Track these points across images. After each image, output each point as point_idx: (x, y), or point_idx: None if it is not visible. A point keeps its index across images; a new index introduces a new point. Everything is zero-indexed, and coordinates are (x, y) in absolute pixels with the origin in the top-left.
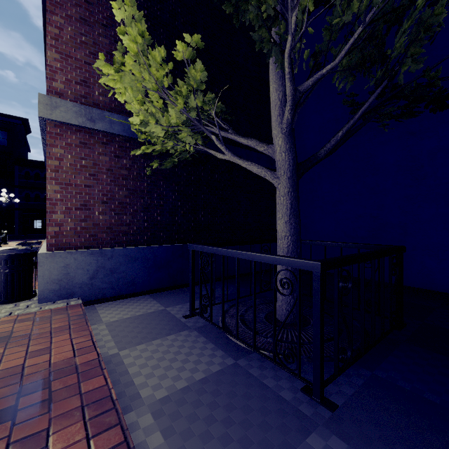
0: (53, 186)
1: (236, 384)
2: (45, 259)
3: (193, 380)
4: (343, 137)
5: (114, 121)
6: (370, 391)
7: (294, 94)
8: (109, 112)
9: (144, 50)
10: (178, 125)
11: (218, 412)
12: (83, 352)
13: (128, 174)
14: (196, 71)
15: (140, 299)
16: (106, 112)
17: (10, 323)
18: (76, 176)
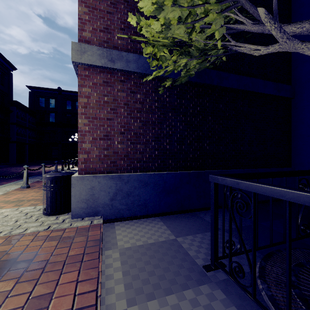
0: (83, 120)
1: None
2: (77, 181)
3: None
4: None
5: (130, 60)
6: None
7: None
8: (126, 52)
9: None
10: (204, 2)
11: None
12: None
13: (141, 107)
14: None
15: (152, 221)
16: (124, 52)
17: (44, 238)
18: (100, 111)
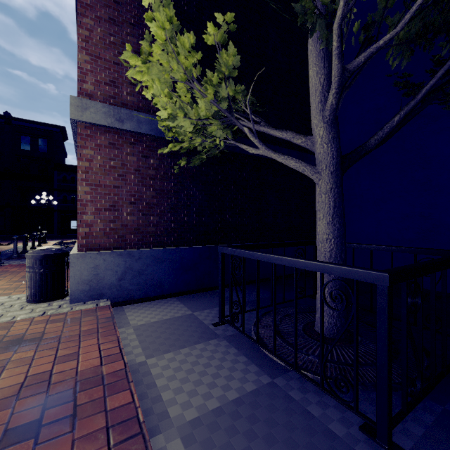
0: (84, 187)
1: (275, 409)
2: (76, 259)
3: (225, 400)
4: (400, 122)
5: (142, 121)
6: (445, 432)
7: (341, 74)
8: (137, 112)
9: (173, 38)
10: (208, 117)
11: (257, 445)
12: (110, 360)
13: (155, 174)
14: (228, 55)
15: (167, 301)
16: (134, 112)
17: (43, 323)
18: (105, 177)
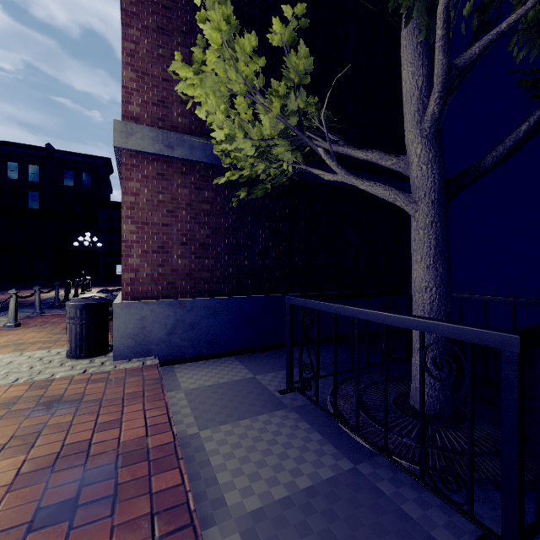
0: (129, 225)
1: (359, 504)
2: (121, 310)
3: (295, 488)
4: (529, 132)
5: (195, 146)
6: None
7: (447, 72)
8: (189, 135)
9: (230, 41)
10: (273, 137)
11: None
12: (157, 430)
13: (210, 209)
14: (299, 58)
15: (224, 361)
16: (186, 136)
17: (84, 382)
18: (152, 213)
